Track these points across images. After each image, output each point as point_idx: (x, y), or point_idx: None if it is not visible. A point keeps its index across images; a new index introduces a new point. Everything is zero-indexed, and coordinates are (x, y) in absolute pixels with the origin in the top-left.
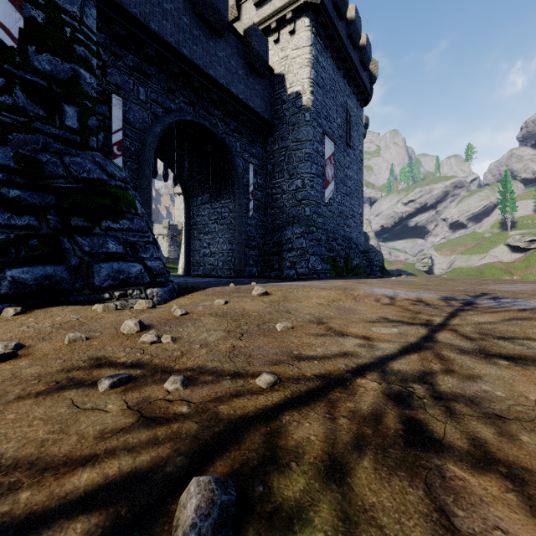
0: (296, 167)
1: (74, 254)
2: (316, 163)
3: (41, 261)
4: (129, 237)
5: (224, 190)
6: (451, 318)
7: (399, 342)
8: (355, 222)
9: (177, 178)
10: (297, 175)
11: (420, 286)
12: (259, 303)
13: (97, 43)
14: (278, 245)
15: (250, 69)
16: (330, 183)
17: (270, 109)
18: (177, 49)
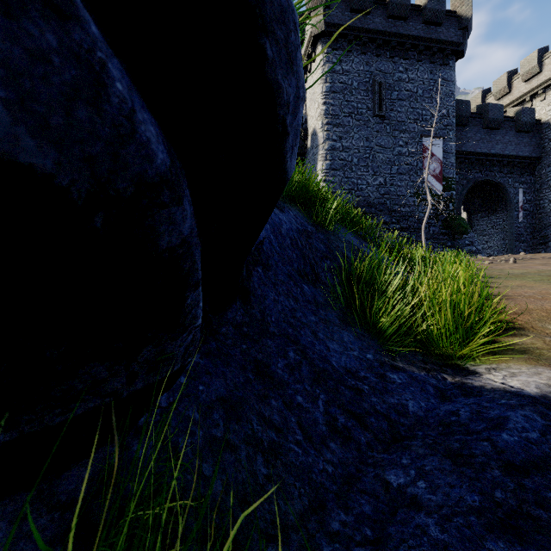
0: None
1: (457, 245)
2: None
3: (449, 247)
4: (470, 239)
5: (498, 208)
6: None
7: None
8: None
9: (470, 209)
10: None
11: None
12: (522, 256)
13: None
14: (544, 238)
15: (519, 133)
16: None
17: (537, 148)
18: (474, 152)
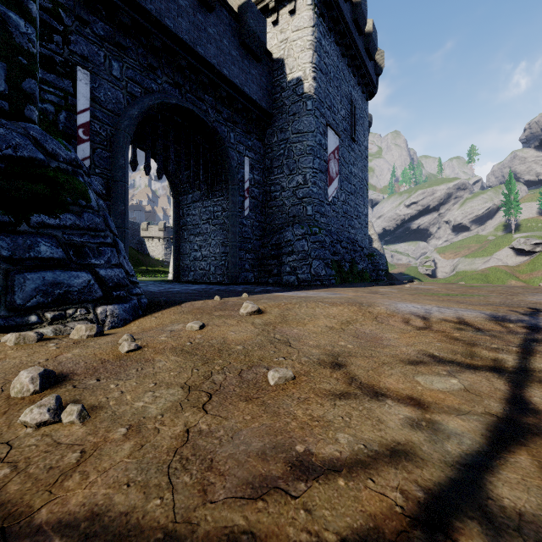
0: (296, 161)
1: None
2: (318, 157)
3: None
4: (73, 237)
5: (216, 186)
6: (529, 357)
7: (476, 413)
8: (360, 223)
9: (161, 171)
10: (298, 170)
11: (445, 297)
12: (247, 327)
13: (57, 3)
14: (277, 248)
15: (246, 51)
16: (334, 180)
17: (268, 97)
18: (158, 19)
